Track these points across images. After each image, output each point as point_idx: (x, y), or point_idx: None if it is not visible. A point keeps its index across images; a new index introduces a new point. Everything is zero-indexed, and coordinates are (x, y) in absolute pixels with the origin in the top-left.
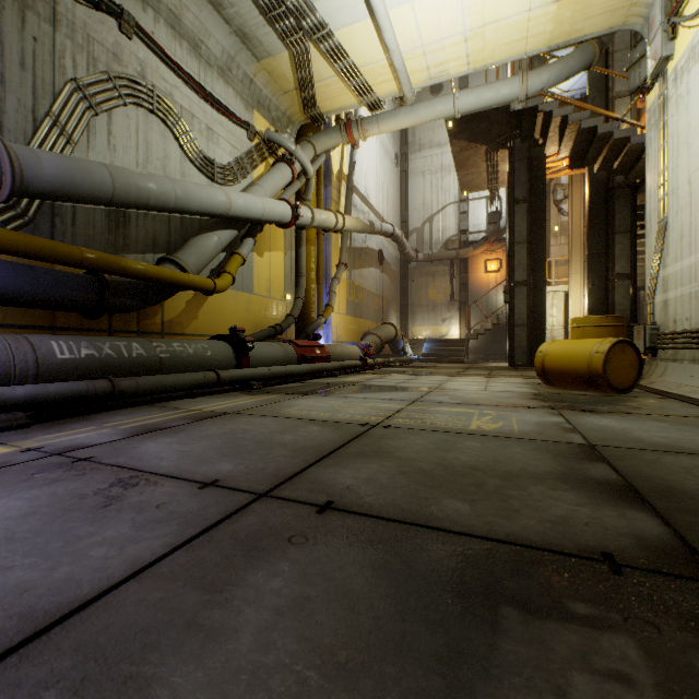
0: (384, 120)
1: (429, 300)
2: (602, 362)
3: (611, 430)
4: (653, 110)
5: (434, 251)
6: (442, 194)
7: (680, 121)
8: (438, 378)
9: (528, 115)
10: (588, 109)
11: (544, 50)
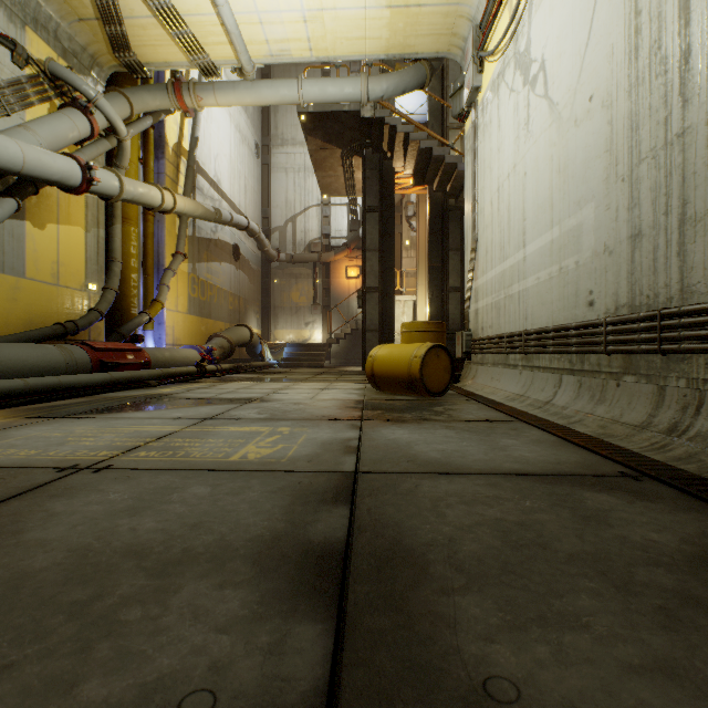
0: (222, 91)
1: (293, 303)
2: (419, 366)
3: (395, 446)
4: (469, 137)
5: (297, 252)
6: (306, 195)
7: (486, 148)
8: (276, 385)
9: (376, 125)
10: (426, 131)
11: (383, 58)
